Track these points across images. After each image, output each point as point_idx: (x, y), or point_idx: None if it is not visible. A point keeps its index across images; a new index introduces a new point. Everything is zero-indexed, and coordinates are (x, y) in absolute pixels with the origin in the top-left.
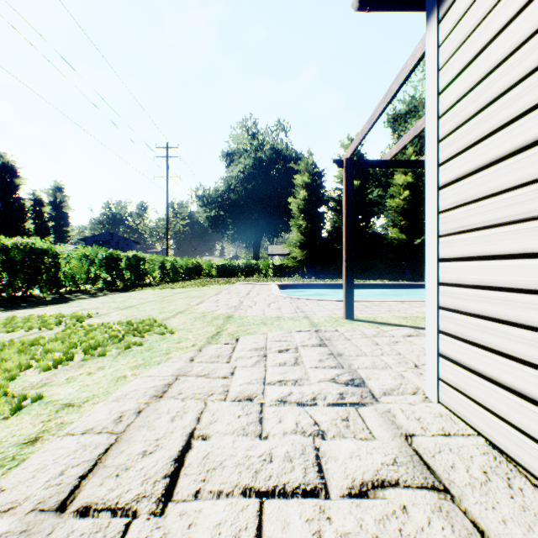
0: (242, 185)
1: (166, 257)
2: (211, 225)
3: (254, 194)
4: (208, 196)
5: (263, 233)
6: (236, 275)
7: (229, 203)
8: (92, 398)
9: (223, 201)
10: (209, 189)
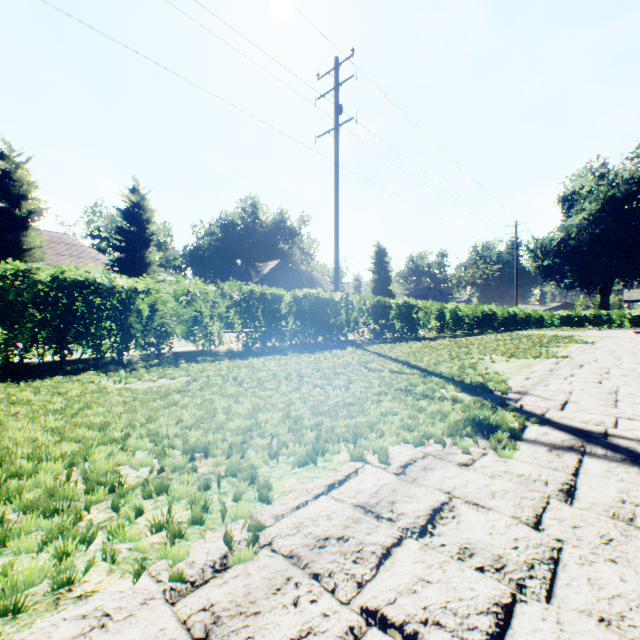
0: (585, 231)
1: (523, 311)
2: (540, 274)
3: (601, 238)
4: (541, 247)
5: (614, 277)
6: (581, 325)
7: (566, 251)
8: (585, 338)
9: (558, 250)
10: (541, 239)
